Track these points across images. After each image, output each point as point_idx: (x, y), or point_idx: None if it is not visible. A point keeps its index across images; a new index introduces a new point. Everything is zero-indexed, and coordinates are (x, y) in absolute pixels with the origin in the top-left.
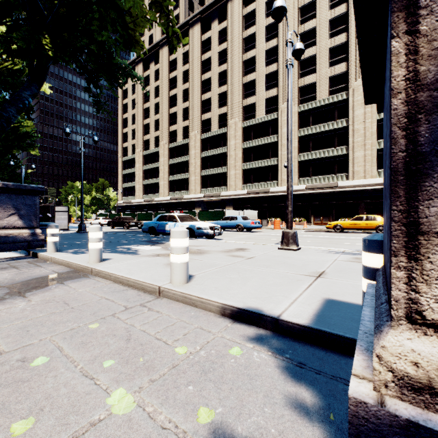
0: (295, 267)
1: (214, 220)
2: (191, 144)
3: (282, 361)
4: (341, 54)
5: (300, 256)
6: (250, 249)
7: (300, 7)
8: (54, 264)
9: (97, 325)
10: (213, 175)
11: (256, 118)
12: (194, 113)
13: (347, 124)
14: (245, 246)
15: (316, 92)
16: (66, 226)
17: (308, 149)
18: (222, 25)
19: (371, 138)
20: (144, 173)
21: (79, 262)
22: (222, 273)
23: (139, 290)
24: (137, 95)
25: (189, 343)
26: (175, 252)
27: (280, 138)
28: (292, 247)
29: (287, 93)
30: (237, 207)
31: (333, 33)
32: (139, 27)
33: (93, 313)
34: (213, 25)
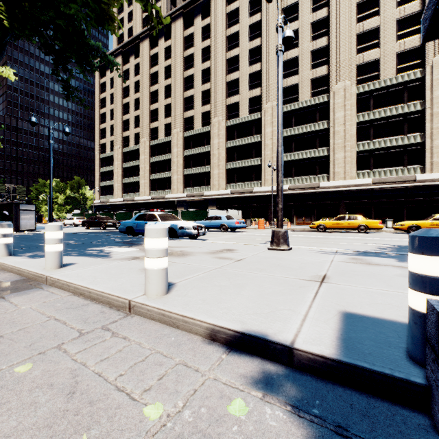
0: (292, 270)
1: (197, 220)
2: (173, 141)
3: (312, 424)
4: (322, 57)
5: (294, 257)
6: (237, 250)
7: (283, 9)
8: (2, 271)
9: (29, 367)
10: (196, 174)
11: (239, 117)
12: (176, 111)
13: (328, 126)
14: (232, 246)
15: (298, 94)
16: (33, 227)
17: (291, 150)
18: (205, 21)
19: (351, 140)
20: (123, 171)
21: (32, 268)
22: (210, 279)
23: (104, 305)
24: (116, 89)
25: (167, 394)
26: (151, 255)
27: (263, 138)
28: (283, 247)
29: (277, 81)
30: (221, 206)
31: (315, 36)
32: (114, 1)
33: (30, 344)
34: (196, 21)
